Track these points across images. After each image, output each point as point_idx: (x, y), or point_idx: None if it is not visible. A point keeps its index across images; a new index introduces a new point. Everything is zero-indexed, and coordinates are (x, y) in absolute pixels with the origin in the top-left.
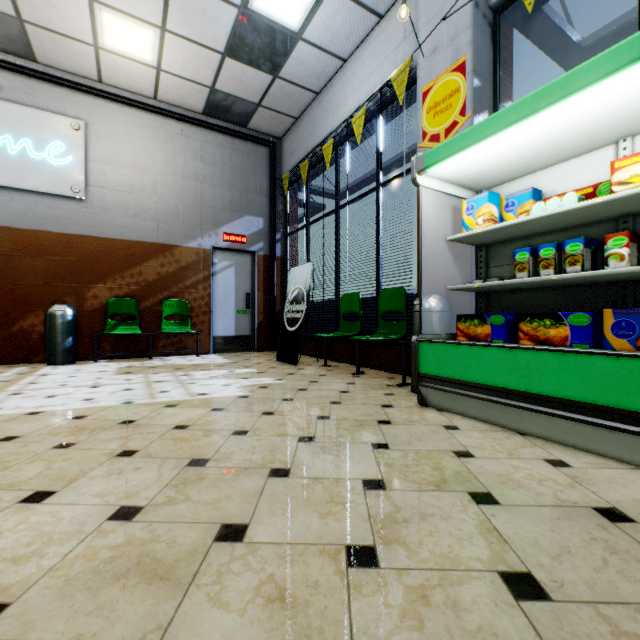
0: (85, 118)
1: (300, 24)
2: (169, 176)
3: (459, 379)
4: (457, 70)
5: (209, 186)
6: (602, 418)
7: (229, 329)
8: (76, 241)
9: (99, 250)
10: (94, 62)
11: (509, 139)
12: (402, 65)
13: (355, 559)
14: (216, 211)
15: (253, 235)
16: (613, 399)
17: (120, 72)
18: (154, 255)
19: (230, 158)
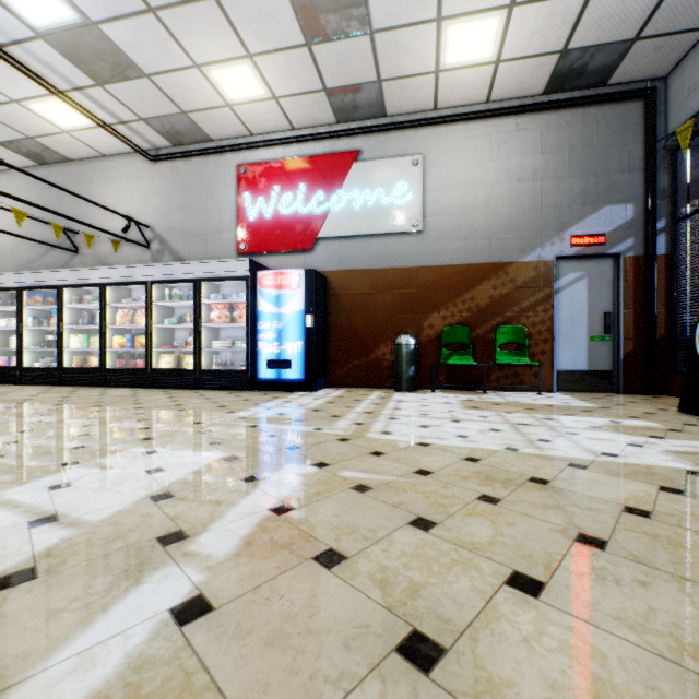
0: (422, 152)
1: None
2: (502, 184)
3: None
4: None
5: (550, 181)
6: None
7: (578, 361)
8: (414, 273)
9: (433, 279)
10: (432, 90)
11: None
12: None
13: None
14: (560, 210)
15: (615, 231)
16: None
17: (455, 88)
18: (485, 277)
19: (580, 136)
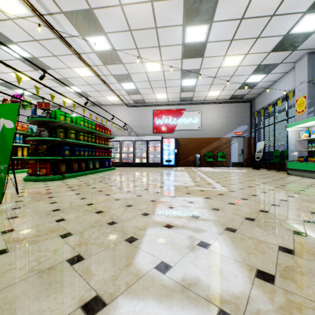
0: (200, 110)
1: (260, 80)
2: (219, 119)
3: (293, 168)
4: (304, 97)
5: (230, 119)
6: (311, 172)
7: (236, 160)
8: (199, 139)
9: (203, 141)
10: (204, 98)
11: (303, 124)
12: (291, 91)
13: (262, 178)
14: (232, 126)
15: (243, 131)
16: (312, 169)
17: (209, 98)
18: (215, 140)
19: (236, 109)
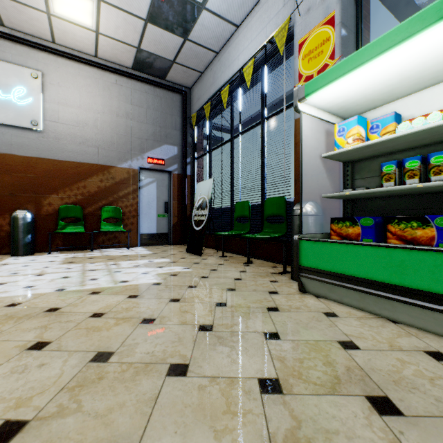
0: (42, 69)
1: None
2: (107, 114)
3: (336, 272)
4: (327, 23)
5: (137, 122)
6: None
7: (152, 228)
8: (35, 162)
9: (53, 169)
10: (48, 26)
11: (380, 67)
12: (282, 24)
13: None
14: (142, 141)
15: (170, 159)
16: None
17: (68, 35)
18: (95, 173)
19: (153, 102)
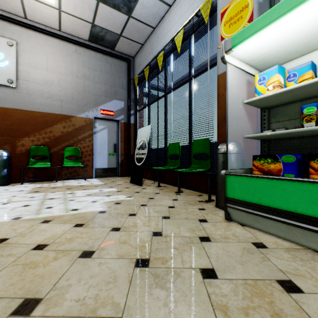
0: (16, 39)
1: None
2: (68, 76)
3: (262, 204)
4: None
5: (92, 82)
6: None
7: (104, 164)
8: (11, 112)
9: (25, 118)
10: (20, 4)
11: (306, 14)
12: None
13: None
14: (96, 97)
15: (118, 111)
16: None
17: (37, 12)
18: (59, 121)
19: (104, 67)
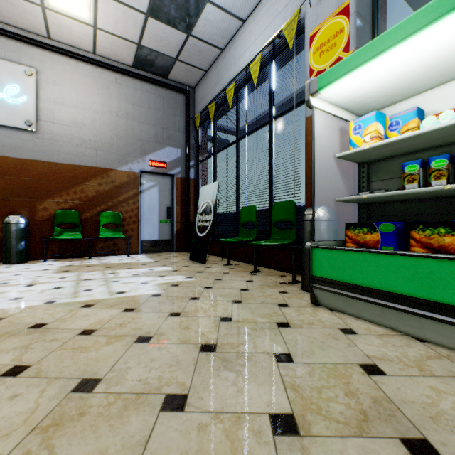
0: (37, 66)
1: None
2: (106, 114)
3: (353, 283)
4: (341, 13)
5: (138, 123)
6: None
7: (154, 235)
8: (29, 164)
9: (48, 172)
10: (42, 20)
11: (403, 55)
12: (292, 16)
13: None
14: (143, 143)
15: (172, 162)
16: None
17: (64, 29)
18: (93, 176)
19: (154, 102)
